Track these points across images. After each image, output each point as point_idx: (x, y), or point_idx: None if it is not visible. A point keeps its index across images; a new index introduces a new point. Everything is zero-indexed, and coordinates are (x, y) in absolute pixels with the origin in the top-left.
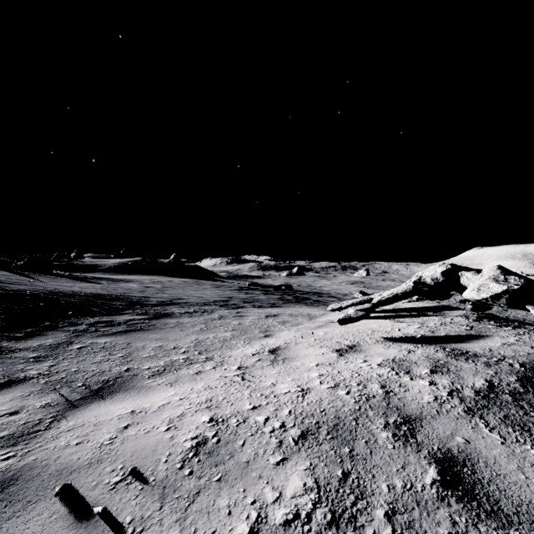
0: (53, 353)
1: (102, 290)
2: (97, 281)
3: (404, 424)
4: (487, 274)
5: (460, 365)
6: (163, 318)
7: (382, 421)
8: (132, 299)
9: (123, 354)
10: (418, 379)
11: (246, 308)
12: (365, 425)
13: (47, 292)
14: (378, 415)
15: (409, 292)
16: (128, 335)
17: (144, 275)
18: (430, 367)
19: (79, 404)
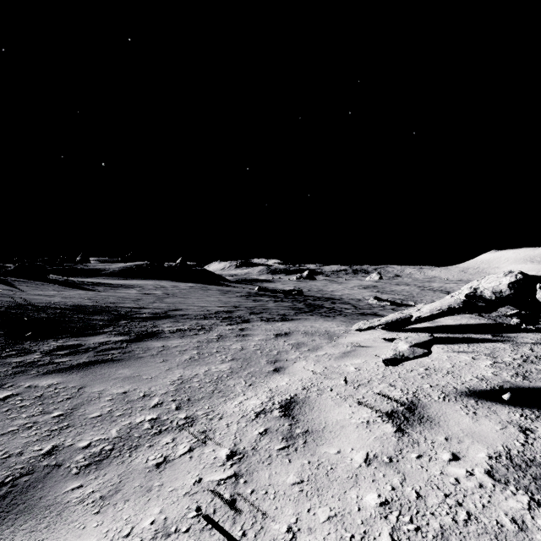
0: None
1: (88, 300)
2: (92, 288)
3: None
4: None
5: None
6: (147, 339)
7: None
8: (119, 312)
9: (62, 410)
10: None
11: (252, 322)
12: None
13: (14, 305)
14: None
15: (457, 307)
16: (87, 371)
17: (149, 280)
18: None
19: None
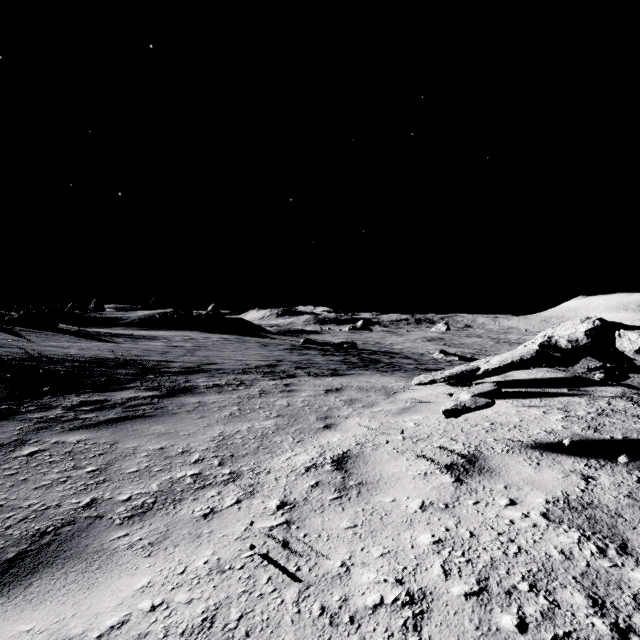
0: None
1: (109, 352)
2: (111, 339)
3: None
4: None
5: None
6: (181, 395)
7: None
8: (145, 365)
9: (96, 466)
10: None
11: (298, 377)
12: None
13: (26, 357)
14: None
15: (530, 359)
16: (118, 427)
17: (175, 331)
18: None
19: None
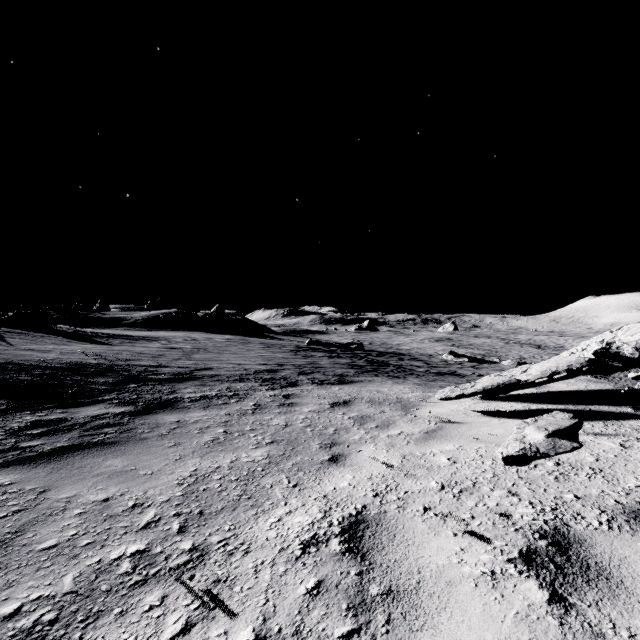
0: None
1: (93, 357)
2: (106, 340)
3: None
4: None
5: None
6: (159, 411)
7: None
8: (130, 372)
9: None
10: None
11: (301, 385)
12: None
13: None
14: None
15: (580, 369)
16: (61, 462)
17: (178, 331)
18: None
19: None
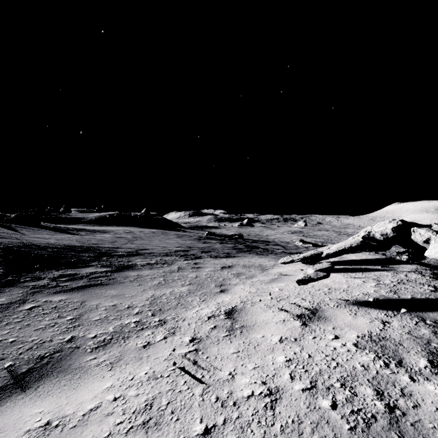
0: None
1: (76, 242)
2: (76, 232)
3: None
4: None
5: None
6: (125, 270)
7: None
8: (101, 250)
9: (72, 316)
10: (421, 379)
11: (203, 258)
12: None
13: (22, 245)
14: None
15: (357, 246)
16: (85, 291)
17: (120, 226)
18: (426, 354)
19: None
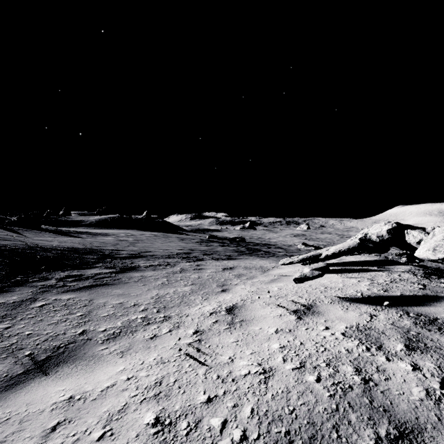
0: (13, 312)
1: (79, 244)
2: (78, 235)
3: (400, 439)
4: (440, 234)
5: (436, 339)
6: (129, 271)
7: (371, 433)
8: (104, 253)
9: (82, 312)
10: (396, 359)
11: (205, 260)
12: (349, 440)
13: (27, 247)
14: (363, 421)
15: (354, 248)
16: (92, 291)
17: (120, 229)
18: (403, 340)
19: (19, 381)
